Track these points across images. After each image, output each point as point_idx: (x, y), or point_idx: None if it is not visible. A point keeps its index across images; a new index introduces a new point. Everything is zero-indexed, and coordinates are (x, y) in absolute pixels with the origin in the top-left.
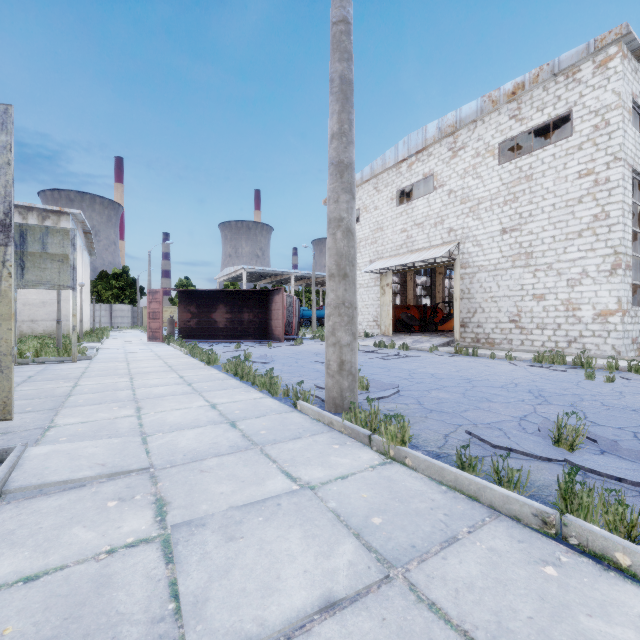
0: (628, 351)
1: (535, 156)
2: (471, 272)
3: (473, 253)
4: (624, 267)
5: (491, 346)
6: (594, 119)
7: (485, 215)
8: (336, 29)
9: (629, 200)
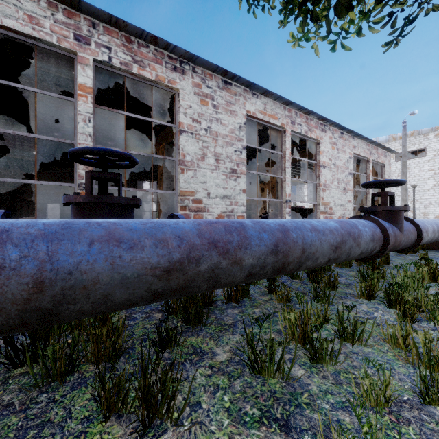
0: None
1: (411, 161)
2: None
3: None
4: None
5: None
6: (434, 152)
7: None
8: (405, 163)
9: None
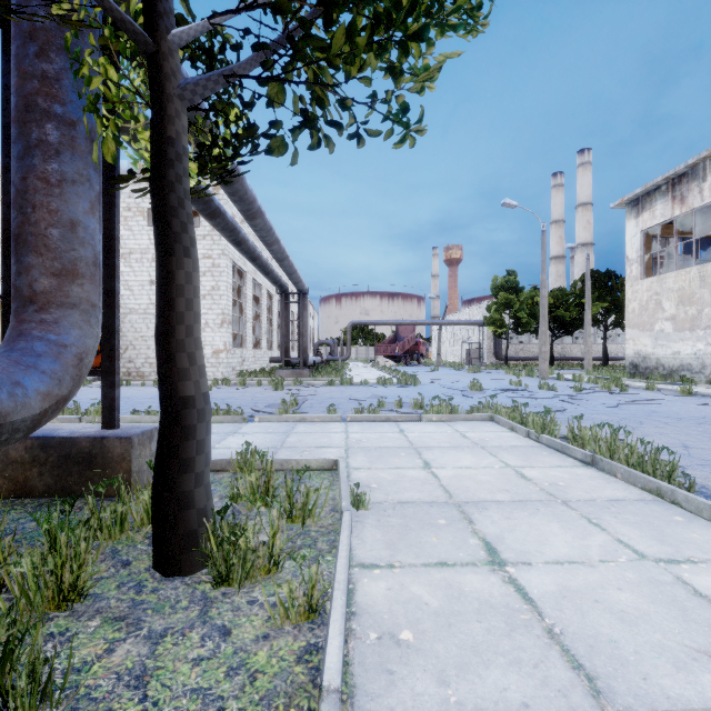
0: (230, 375)
1: None
2: (123, 313)
3: (125, 296)
4: (228, 323)
5: (142, 378)
6: None
7: (137, 265)
8: None
9: (231, 281)
